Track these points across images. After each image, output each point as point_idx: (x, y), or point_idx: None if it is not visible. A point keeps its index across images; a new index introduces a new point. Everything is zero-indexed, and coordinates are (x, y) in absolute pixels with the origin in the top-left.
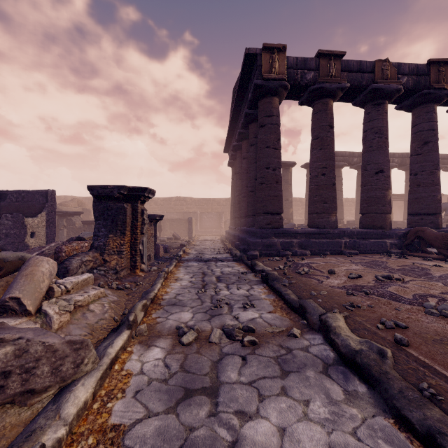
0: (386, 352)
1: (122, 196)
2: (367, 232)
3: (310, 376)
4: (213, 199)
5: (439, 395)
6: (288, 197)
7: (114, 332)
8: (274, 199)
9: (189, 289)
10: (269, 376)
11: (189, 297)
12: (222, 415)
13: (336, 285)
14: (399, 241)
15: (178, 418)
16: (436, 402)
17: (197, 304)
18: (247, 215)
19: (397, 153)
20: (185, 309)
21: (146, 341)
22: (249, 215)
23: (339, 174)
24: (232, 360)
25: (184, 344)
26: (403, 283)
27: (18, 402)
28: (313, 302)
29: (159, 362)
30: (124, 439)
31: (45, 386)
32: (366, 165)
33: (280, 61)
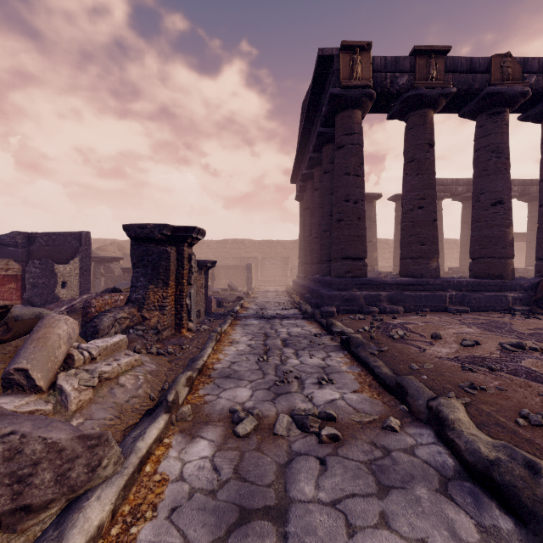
0: (540, 466)
1: (165, 237)
2: (480, 283)
3: (422, 496)
4: (277, 242)
5: None
6: (372, 237)
7: (148, 415)
8: (356, 240)
9: (247, 356)
10: (361, 493)
11: (247, 366)
12: None
13: (445, 356)
14: (525, 295)
15: None
16: None
17: (257, 377)
18: (320, 261)
19: (517, 179)
20: (241, 384)
21: (190, 429)
22: (323, 261)
23: (438, 208)
24: (305, 463)
25: (240, 436)
26: (542, 354)
27: (5, 527)
28: (417, 380)
29: (206, 462)
30: None
31: (47, 500)
32: (478, 194)
33: (363, 63)
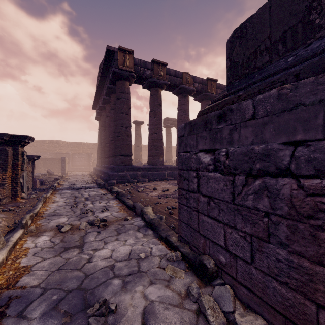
0: (163, 217)
1: (4, 141)
2: None
3: (130, 232)
4: (83, 143)
5: (175, 227)
6: (139, 144)
7: (11, 232)
8: (126, 146)
9: (64, 206)
10: (111, 236)
11: (64, 210)
12: (85, 252)
13: (154, 195)
14: None
15: (62, 257)
16: (173, 229)
17: (70, 214)
18: (109, 157)
19: None
20: (62, 217)
21: (36, 234)
22: (110, 157)
23: (169, 132)
24: (92, 233)
25: (63, 232)
26: None
27: None
28: (140, 203)
29: (47, 241)
30: (31, 269)
31: None
32: None
33: (130, 59)
